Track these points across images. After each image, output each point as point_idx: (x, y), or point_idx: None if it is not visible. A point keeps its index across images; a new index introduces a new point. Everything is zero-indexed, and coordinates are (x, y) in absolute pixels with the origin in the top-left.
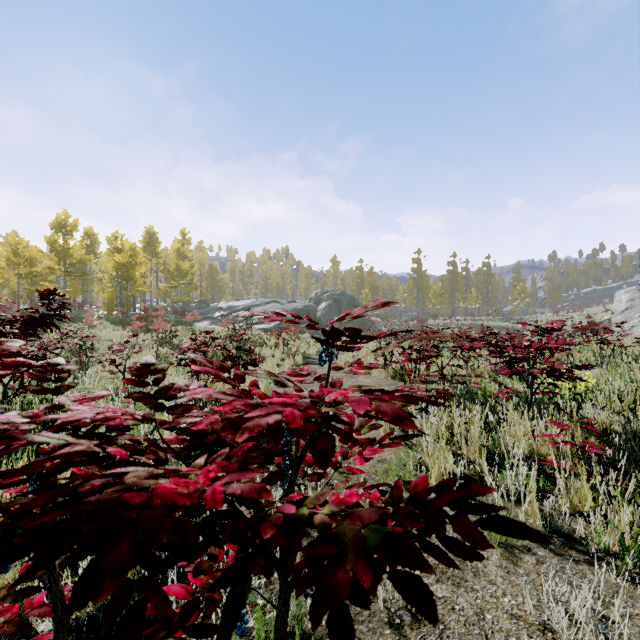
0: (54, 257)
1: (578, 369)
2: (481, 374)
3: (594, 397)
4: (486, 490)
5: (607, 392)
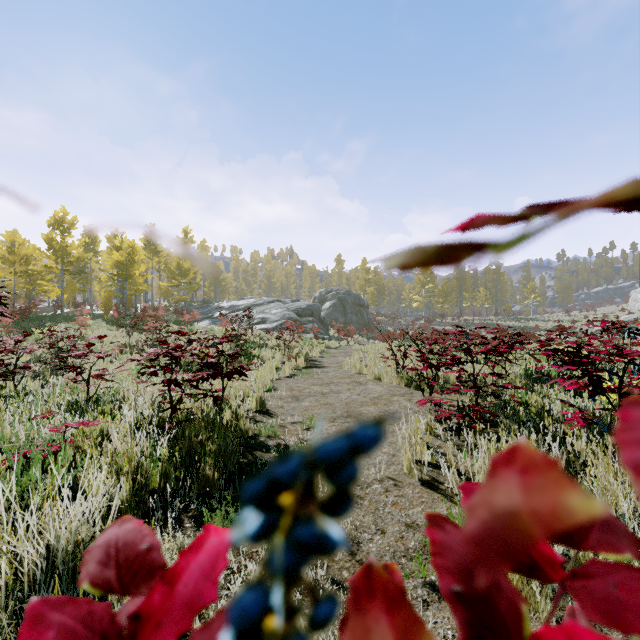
0: (52, 255)
1: None
2: (512, 382)
3: None
4: None
5: None
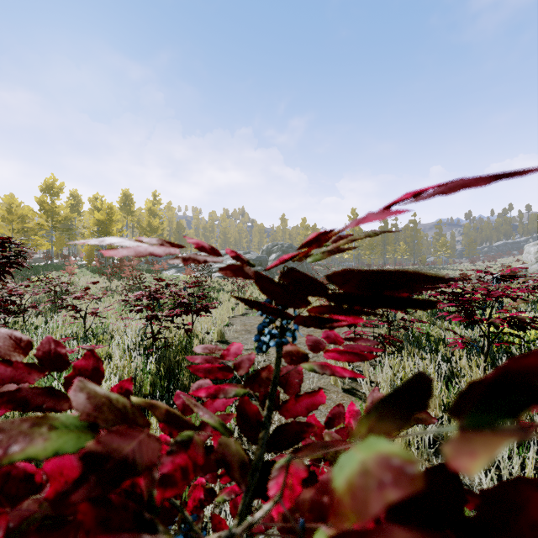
0: (43, 215)
1: None
2: (420, 318)
3: None
4: None
5: None
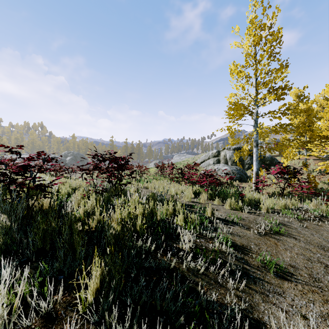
0: None
1: None
2: None
3: None
4: None
5: None
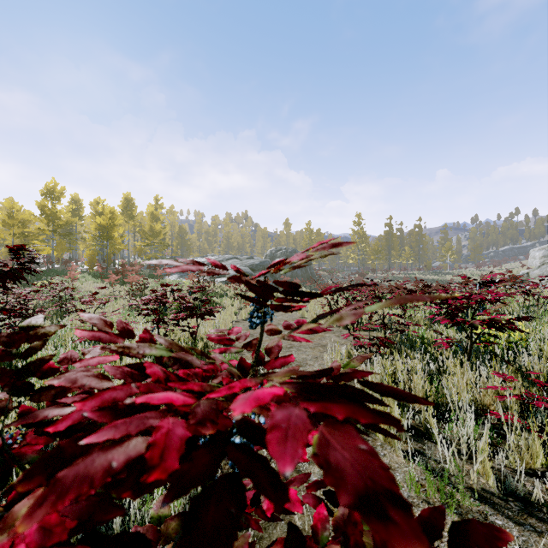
0: (44, 219)
1: (518, 320)
2: (418, 322)
3: (528, 346)
4: (497, 539)
5: (538, 340)
